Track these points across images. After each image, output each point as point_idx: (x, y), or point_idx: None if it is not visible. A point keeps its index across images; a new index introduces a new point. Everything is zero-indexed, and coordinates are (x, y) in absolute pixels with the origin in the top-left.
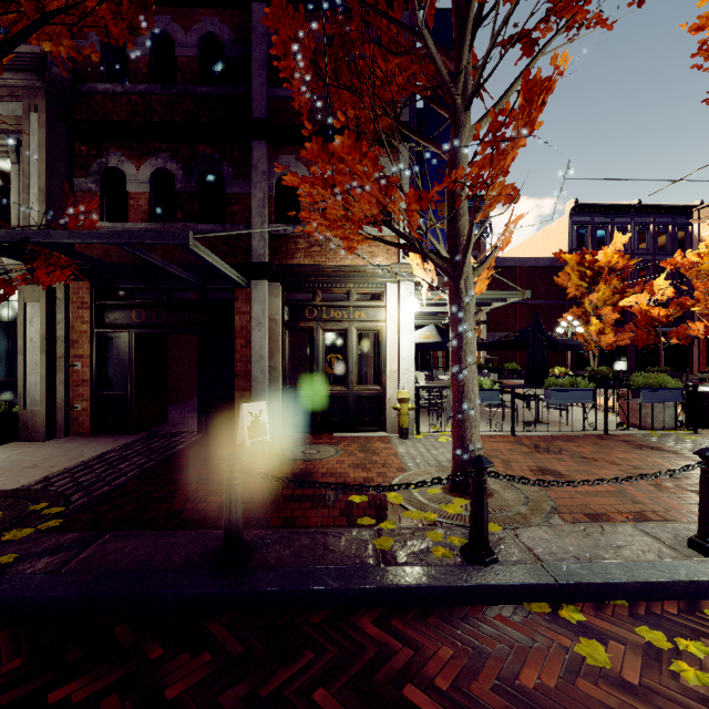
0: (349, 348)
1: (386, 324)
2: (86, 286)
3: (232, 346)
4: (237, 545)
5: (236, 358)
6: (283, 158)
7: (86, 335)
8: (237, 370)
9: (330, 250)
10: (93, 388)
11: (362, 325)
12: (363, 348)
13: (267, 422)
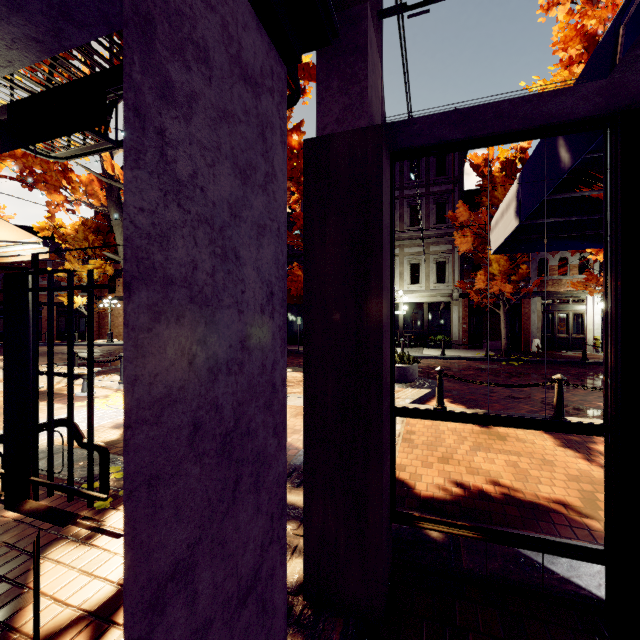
0: (569, 320)
1: (586, 311)
2: (467, 300)
3: (519, 319)
4: (586, 357)
5: (523, 324)
6: (542, 253)
7: (467, 316)
8: (523, 328)
9: (562, 285)
10: (468, 333)
11: (575, 312)
12: (561, 319)
13: (540, 346)
